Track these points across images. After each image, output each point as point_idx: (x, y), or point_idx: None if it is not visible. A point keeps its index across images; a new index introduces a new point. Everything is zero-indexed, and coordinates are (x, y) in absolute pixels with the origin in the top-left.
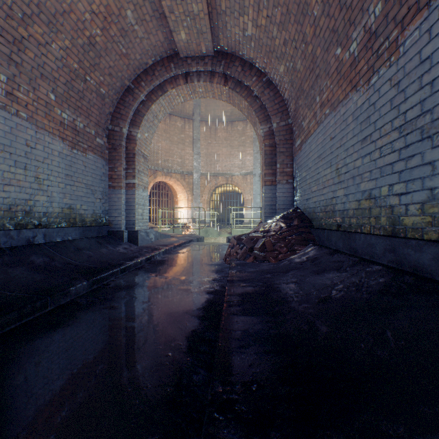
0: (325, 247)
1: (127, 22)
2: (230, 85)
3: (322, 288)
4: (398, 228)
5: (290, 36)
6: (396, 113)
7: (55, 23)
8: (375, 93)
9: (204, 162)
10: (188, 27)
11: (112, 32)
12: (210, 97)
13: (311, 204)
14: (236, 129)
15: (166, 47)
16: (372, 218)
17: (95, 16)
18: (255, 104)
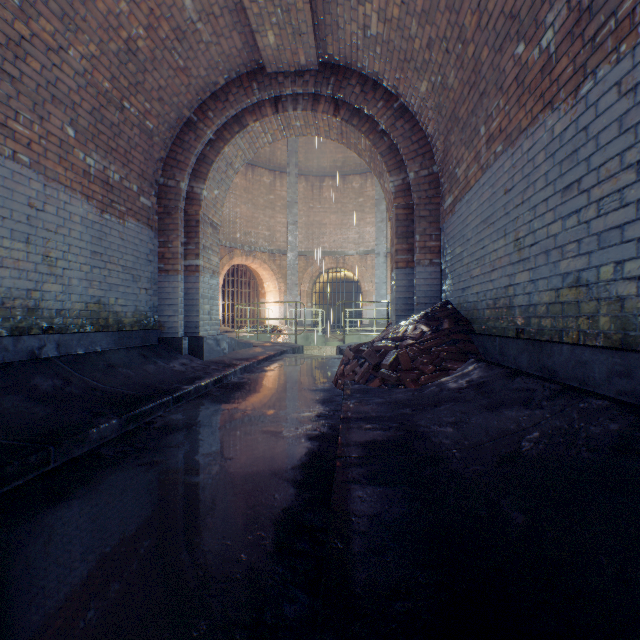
0: (497, 364)
1: (185, 18)
2: (342, 115)
3: (501, 436)
4: (633, 335)
5: (438, 33)
6: (630, 140)
7: (73, 17)
8: (589, 110)
9: (304, 235)
10: (278, 24)
11: (163, 33)
12: (313, 134)
13: (470, 296)
14: (350, 186)
15: (245, 58)
16: (583, 318)
17: (135, 6)
18: (381, 144)
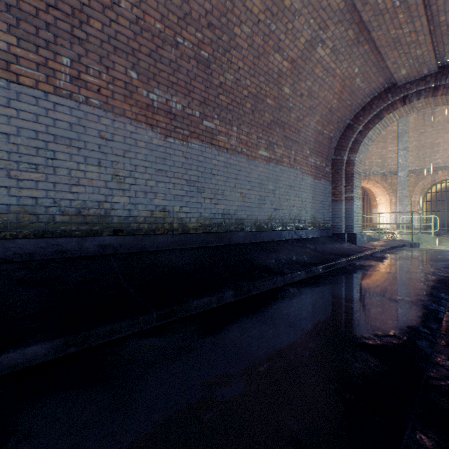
0: None
1: (354, 86)
2: None
3: None
4: None
5: None
6: None
7: (313, 111)
8: None
9: (413, 156)
10: (409, 65)
11: (343, 97)
12: (431, 106)
13: None
14: None
15: (383, 84)
16: None
17: (334, 94)
18: None
